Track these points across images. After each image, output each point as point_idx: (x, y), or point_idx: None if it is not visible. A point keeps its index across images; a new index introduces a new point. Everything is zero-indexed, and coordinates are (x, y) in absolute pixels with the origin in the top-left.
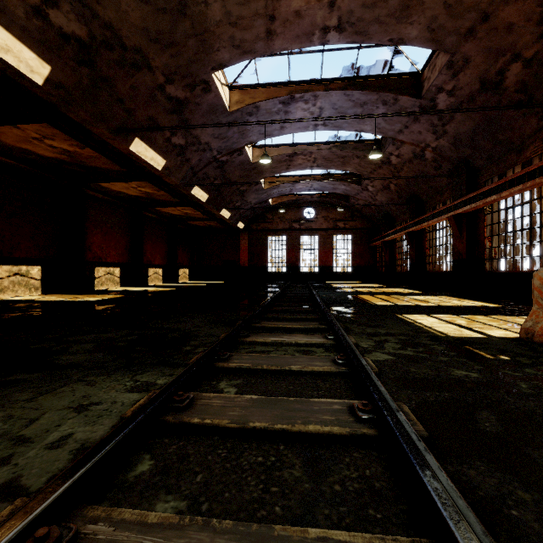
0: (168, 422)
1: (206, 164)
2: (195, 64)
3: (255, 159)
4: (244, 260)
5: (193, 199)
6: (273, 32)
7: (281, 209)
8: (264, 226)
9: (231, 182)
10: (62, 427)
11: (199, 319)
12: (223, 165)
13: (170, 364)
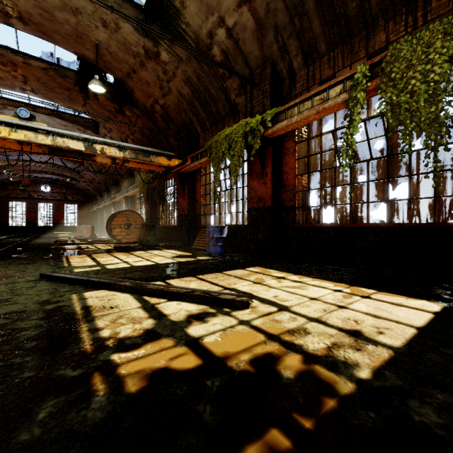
0: None
1: None
2: None
3: (0, 164)
4: None
5: None
6: None
7: (21, 187)
8: (5, 194)
9: None
10: None
11: None
12: None
13: None
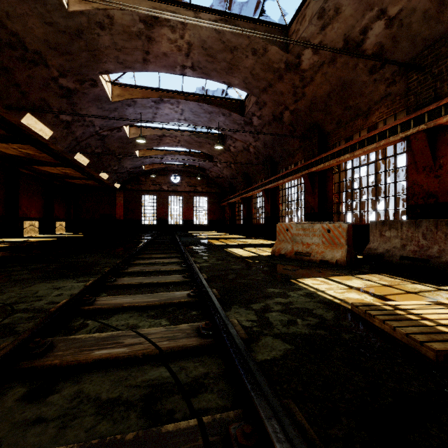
0: (108, 285)
1: (89, 136)
2: (86, 67)
3: (132, 136)
4: (120, 215)
5: (75, 163)
6: (148, 60)
7: (153, 174)
8: (138, 186)
9: (112, 154)
10: (54, 292)
11: (96, 256)
12: (104, 138)
13: (92, 274)
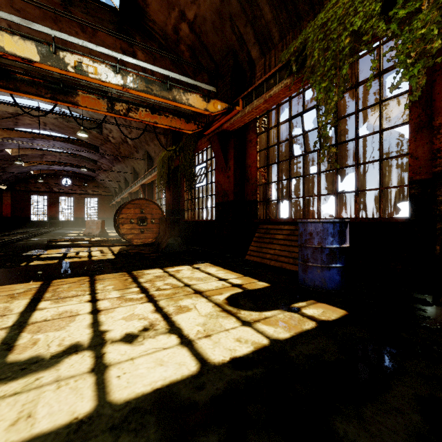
0: None
1: None
2: None
3: (14, 154)
4: (8, 212)
5: None
6: (18, 125)
7: (40, 180)
8: (27, 187)
9: None
10: None
11: None
12: None
13: None
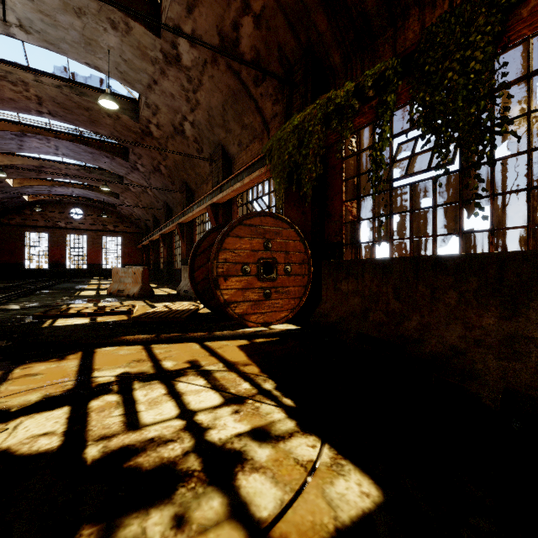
0: None
1: None
2: None
3: None
4: None
5: None
6: None
7: (37, 208)
8: (19, 220)
9: None
10: None
11: None
12: None
13: None
